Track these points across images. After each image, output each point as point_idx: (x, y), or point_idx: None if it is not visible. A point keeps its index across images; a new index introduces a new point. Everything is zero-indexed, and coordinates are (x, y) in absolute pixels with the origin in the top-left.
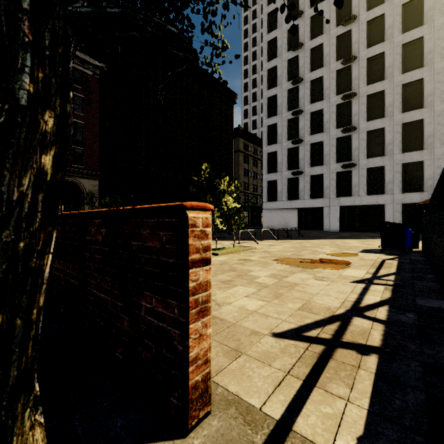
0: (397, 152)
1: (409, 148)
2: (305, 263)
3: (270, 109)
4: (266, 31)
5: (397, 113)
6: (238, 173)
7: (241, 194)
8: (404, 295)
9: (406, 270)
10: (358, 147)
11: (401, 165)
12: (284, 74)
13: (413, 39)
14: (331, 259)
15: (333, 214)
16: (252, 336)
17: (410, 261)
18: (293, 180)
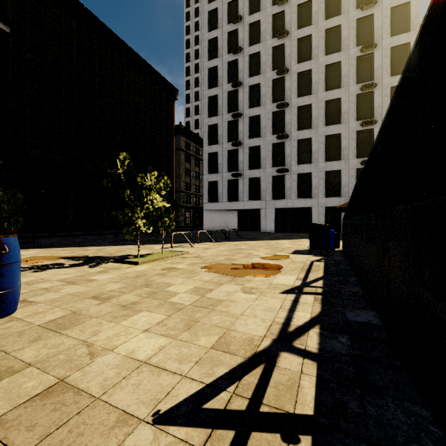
0: (322, 161)
1: (331, 158)
2: (236, 269)
3: (211, 109)
4: (206, 29)
5: (322, 126)
6: (180, 173)
7: (182, 194)
8: (333, 306)
9: (332, 273)
10: (290, 154)
11: (324, 172)
12: (225, 76)
13: (334, 62)
14: (263, 263)
15: (269, 216)
16: (114, 430)
17: (334, 262)
18: (233, 182)
